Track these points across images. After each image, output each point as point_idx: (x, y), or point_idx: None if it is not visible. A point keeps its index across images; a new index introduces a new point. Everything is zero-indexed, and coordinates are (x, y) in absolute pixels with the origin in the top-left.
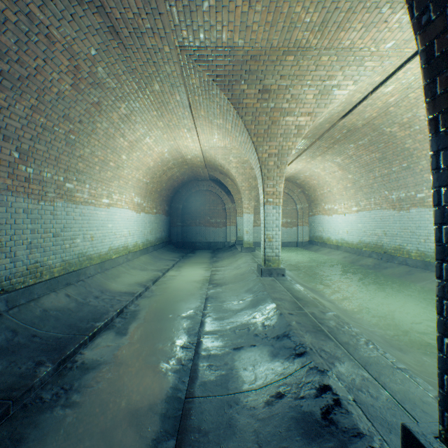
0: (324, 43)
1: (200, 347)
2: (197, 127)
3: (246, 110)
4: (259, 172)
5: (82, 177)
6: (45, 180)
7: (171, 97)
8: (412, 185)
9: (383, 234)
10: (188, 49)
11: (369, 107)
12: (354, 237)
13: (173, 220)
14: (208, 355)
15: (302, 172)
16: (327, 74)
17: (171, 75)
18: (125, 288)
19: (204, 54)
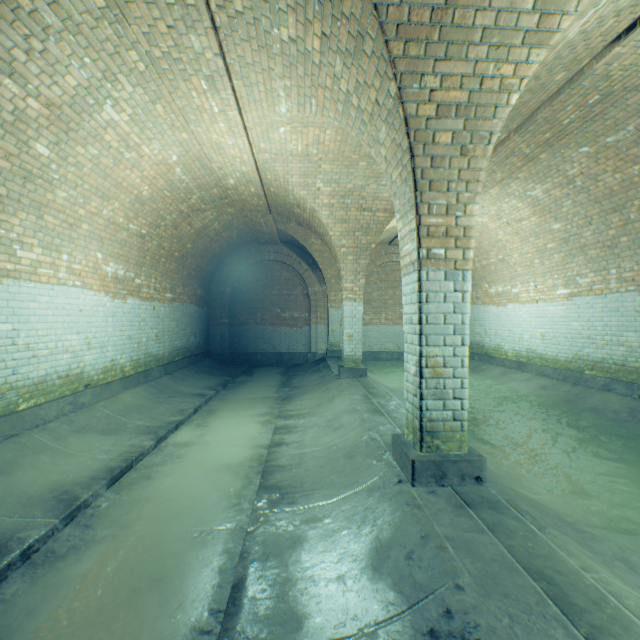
0: None
1: None
2: (232, 75)
3: None
4: (403, 171)
5: None
6: None
7: None
8: None
9: None
10: None
11: None
12: (561, 348)
13: (214, 315)
14: None
15: None
16: None
17: None
18: None
19: None
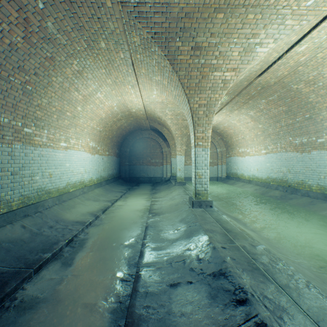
0: (252, 0)
1: (138, 282)
2: (139, 84)
3: (180, 66)
4: (190, 120)
5: (40, 123)
6: (2, 125)
7: (116, 55)
8: (313, 132)
9: (288, 171)
10: (129, 5)
11: (282, 66)
12: (263, 174)
13: (122, 161)
14: (146, 294)
15: (221, 123)
16: (251, 32)
17: (114, 33)
18: (78, 217)
19: (143, 11)
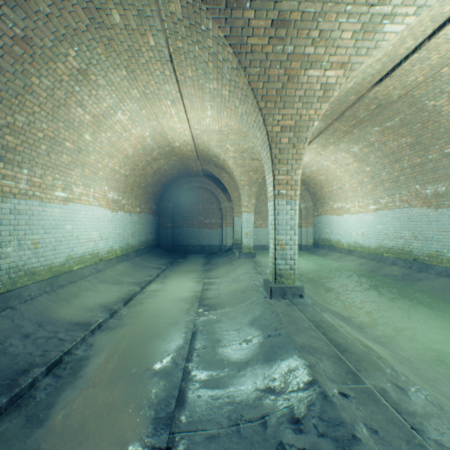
0: None
1: None
2: (183, 98)
3: (251, 58)
4: (267, 154)
5: (13, 157)
6: None
7: (142, 40)
8: None
9: (413, 237)
10: None
11: (418, 65)
12: (372, 240)
13: (162, 221)
14: None
15: (308, 166)
16: None
17: None
18: (80, 314)
19: None
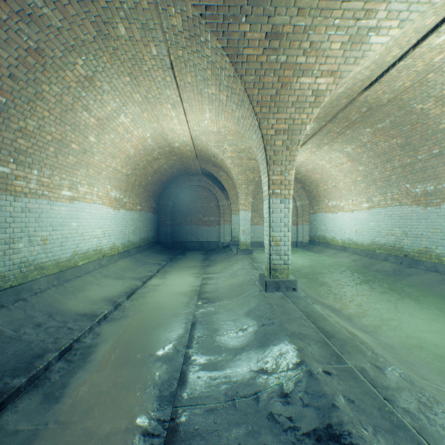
0: None
1: None
2: (183, 102)
3: (247, 67)
4: (262, 155)
5: (25, 159)
6: None
7: (145, 50)
8: (444, 176)
9: (404, 234)
10: None
11: (404, 71)
12: (365, 237)
13: (161, 219)
14: None
15: (303, 165)
16: (364, 7)
17: (139, 6)
18: (87, 306)
19: None
